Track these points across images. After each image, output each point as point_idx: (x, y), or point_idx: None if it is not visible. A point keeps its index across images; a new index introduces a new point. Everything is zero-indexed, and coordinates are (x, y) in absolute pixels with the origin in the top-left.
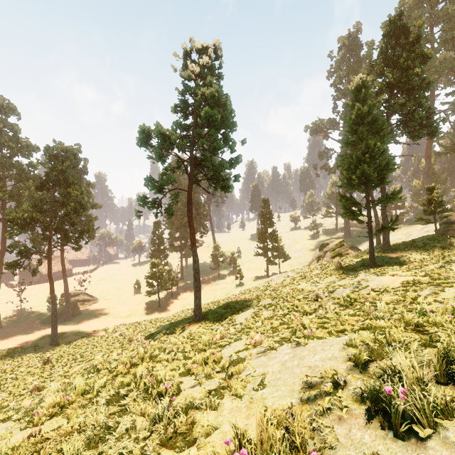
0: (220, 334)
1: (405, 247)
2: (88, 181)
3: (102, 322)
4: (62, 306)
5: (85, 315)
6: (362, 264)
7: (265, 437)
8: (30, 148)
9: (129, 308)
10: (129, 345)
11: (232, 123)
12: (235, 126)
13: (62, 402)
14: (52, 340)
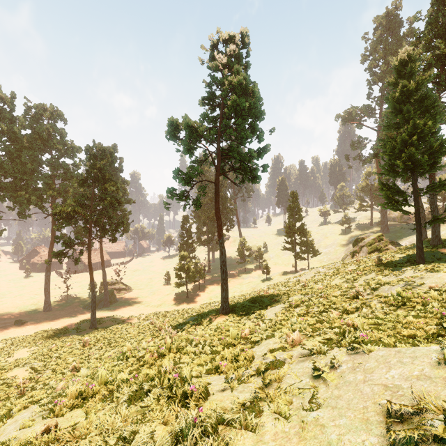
0: (249, 329)
1: None
2: (123, 178)
3: (135, 310)
4: (101, 294)
5: (121, 302)
6: (407, 260)
7: None
8: (75, 150)
9: (159, 298)
10: (158, 334)
11: (259, 112)
12: (263, 114)
13: (84, 393)
14: (92, 324)
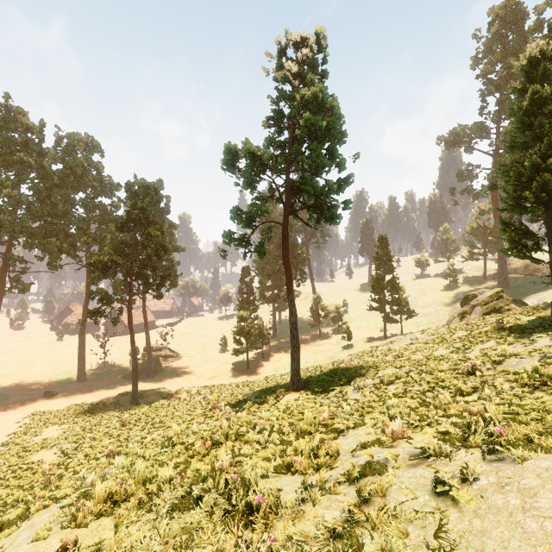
0: (329, 412)
1: None
2: (170, 221)
3: (184, 382)
4: (144, 361)
5: (167, 372)
6: (538, 324)
7: None
8: (113, 187)
9: (213, 368)
10: (212, 413)
11: (340, 133)
12: (344, 136)
13: (116, 495)
14: (133, 399)
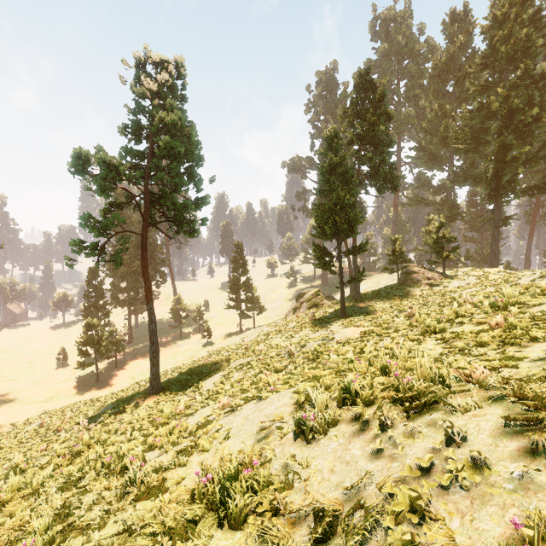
0: (185, 404)
1: (373, 297)
2: None
3: (4, 413)
4: None
5: None
6: (334, 315)
7: (225, 462)
8: None
9: (49, 389)
10: (56, 437)
11: (198, 156)
12: (202, 160)
13: None
14: None
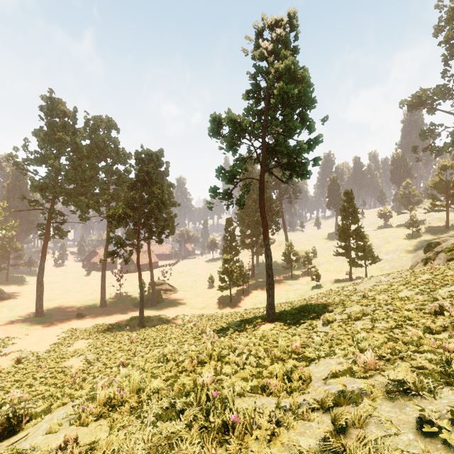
0: (300, 341)
1: None
2: (169, 182)
3: (180, 311)
4: (149, 293)
5: (167, 303)
6: None
7: None
8: (126, 156)
9: (203, 301)
10: (201, 337)
11: (310, 99)
12: (314, 102)
13: (114, 400)
14: (140, 322)
